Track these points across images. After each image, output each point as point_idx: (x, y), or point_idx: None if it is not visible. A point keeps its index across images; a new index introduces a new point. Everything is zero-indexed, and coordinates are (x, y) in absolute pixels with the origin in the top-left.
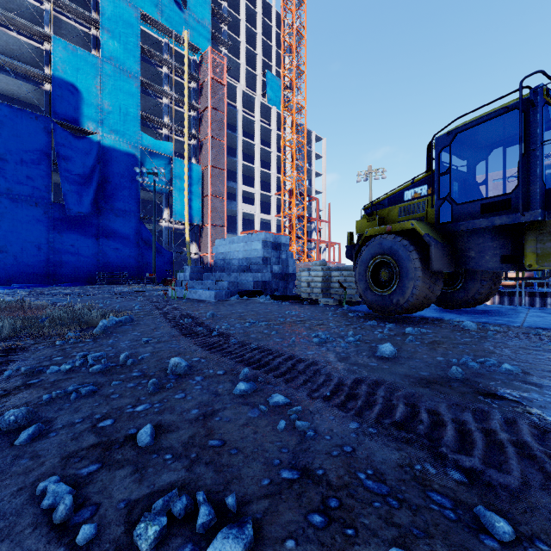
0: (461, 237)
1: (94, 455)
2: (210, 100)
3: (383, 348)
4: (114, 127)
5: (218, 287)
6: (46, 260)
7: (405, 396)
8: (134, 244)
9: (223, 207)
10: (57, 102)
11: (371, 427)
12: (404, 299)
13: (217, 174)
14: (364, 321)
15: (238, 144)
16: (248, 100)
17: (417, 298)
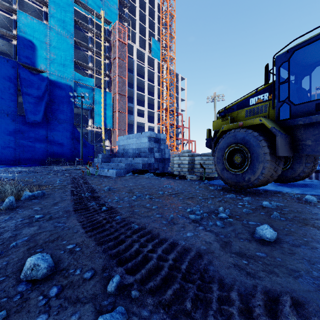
0: (299, 129)
1: None
2: (117, 53)
3: (262, 230)
4: (57, 68)
5: (118, 167)
6: (13, 150)
7: None
8: (70, 141)
9: (125, 118)
10: (20, 51)
11: None
12: (254, 177)
13: (121, 98)
14: (224, 194)
15: (135, 80)
16: (140, 54)
17: (265, 176)
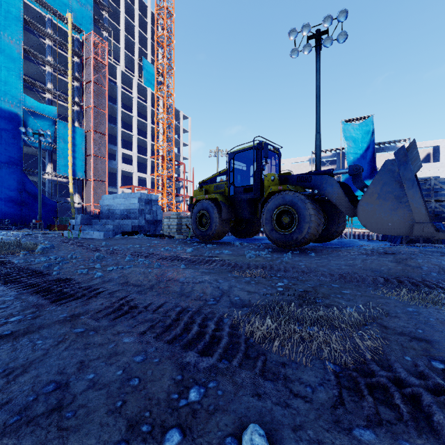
0: (237, 202)
1: (84, 269)
2: (93, 75)
3: (188, 249)
4: None
5: (105, 229)
6: None
7: (184, 257)
8: (17, 194)
9: (105, 165)
10: None
11: (168, 262)
12: (212, 232)
13: (99, 138)
14: (193, 244)
15: (118, 114)
16: (127, 79)
17: (217, 231)
